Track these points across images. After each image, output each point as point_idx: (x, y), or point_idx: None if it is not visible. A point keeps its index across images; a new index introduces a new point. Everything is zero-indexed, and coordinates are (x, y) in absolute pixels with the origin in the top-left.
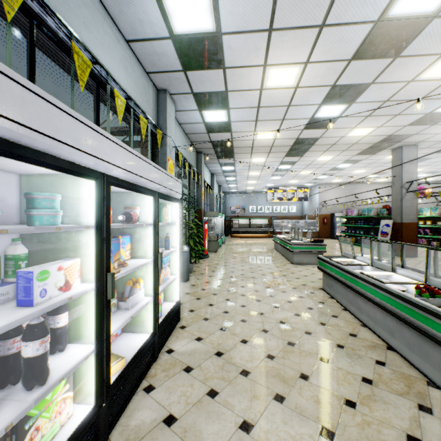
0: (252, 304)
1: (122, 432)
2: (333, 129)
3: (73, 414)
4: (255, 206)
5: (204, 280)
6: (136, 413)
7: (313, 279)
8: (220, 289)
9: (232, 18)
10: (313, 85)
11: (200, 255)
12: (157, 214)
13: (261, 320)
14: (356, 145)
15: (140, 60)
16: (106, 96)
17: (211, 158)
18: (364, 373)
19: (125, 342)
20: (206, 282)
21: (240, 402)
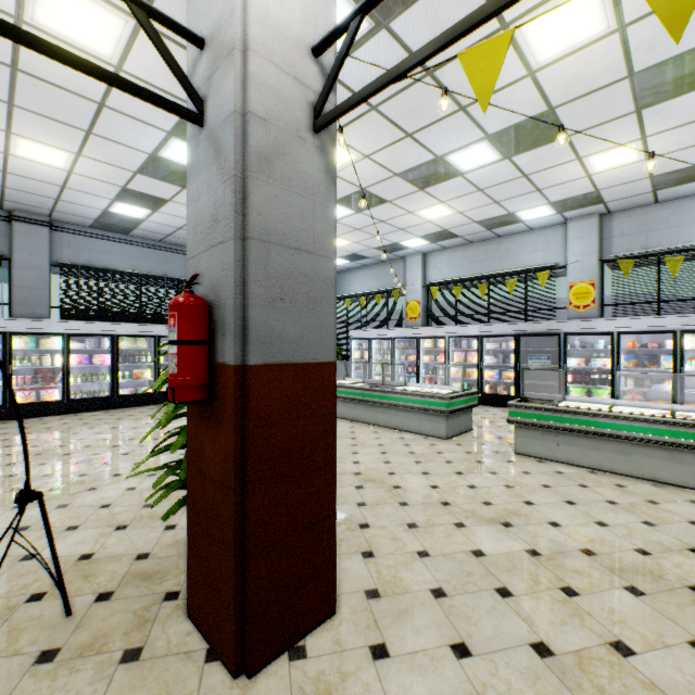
0: None
1: None
2: None
3: None
4: None
5: None
6: None
7: None
8: None
9: None
10: None
11: None
12: (678, 343)
13: None
14: None
15: None
16: None
17: None
18: None
19: None
20: None
21: None
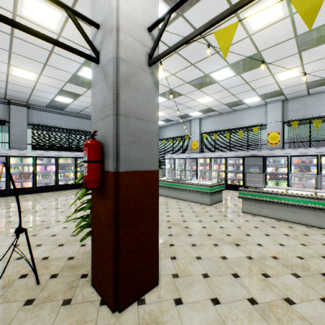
0: None
1: None
2: None
3: None
4: None
5: None
6: None
7: None
8: None
9: None
10: None
11: None
12: (319, 161)
13: None
14: None
15: None
16: None
17: None
18: None
19: None
20: None
21: None
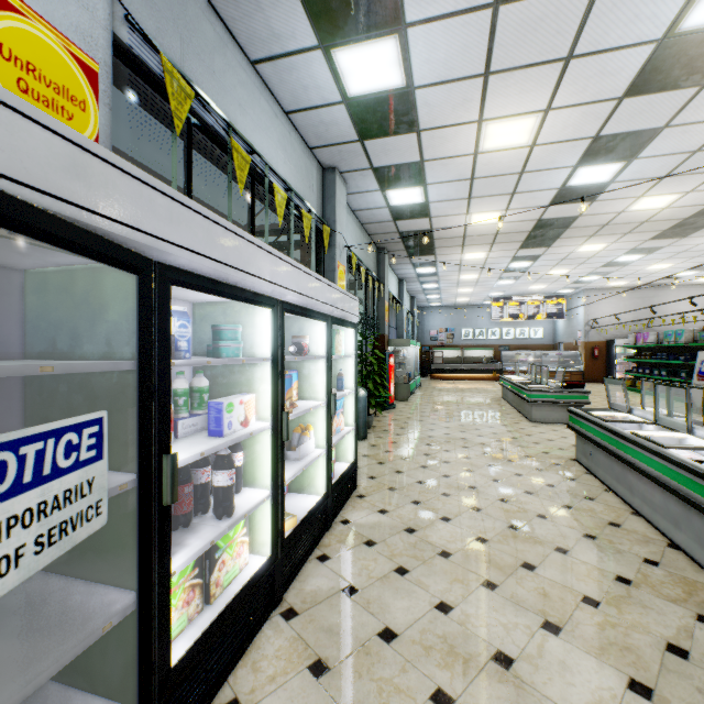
0: (460, 475)
1: (297, 594)
2: (601, 202)
3: (249, 562)
4: (471, 328)
5: (388, 439)
6: (311, 579)
7: (562, 445)
8: (412, 452)
9: (429, 67)
10: (560, 140)
11: (383, 403)
12: (330, 344)
13: (472, 495)
14: (648, 224)
15: (302, 134)
16: (261, 190)
17: (398, 257)
18: (621, 571)
19: (292, 502)
20: (391, 442)
21: (437, 583)
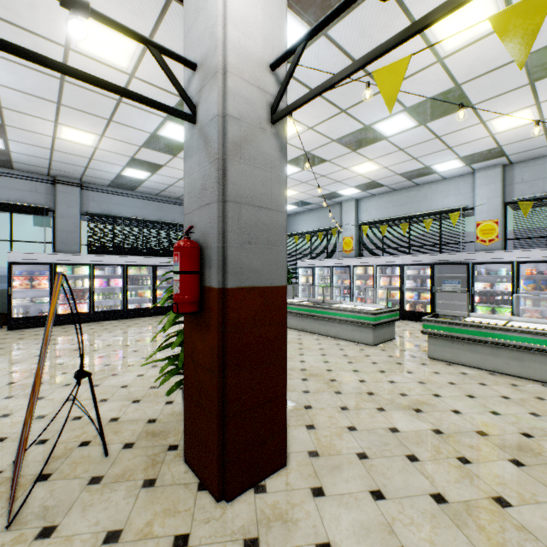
0: None
1: None
2: None
3: None
4: None
5: None
6: None
7: None
8: None
9: None
10: None
11: None
12: None
13: None
14: None
15: None
16: None
17: None
18: None
19: None
20: None
21: None
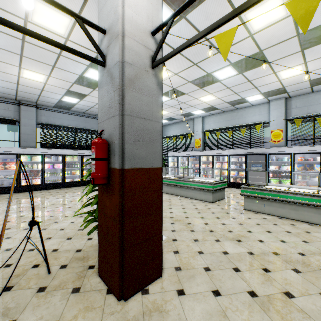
0: None
1: None
2: None
3: None
4: None
5: None
6: None
7: None
8: None
9: None
10: None
11: None
12: None
13: None
14: None
15: None
16: None
17: None
18: None
19: None
20: None
21: None
